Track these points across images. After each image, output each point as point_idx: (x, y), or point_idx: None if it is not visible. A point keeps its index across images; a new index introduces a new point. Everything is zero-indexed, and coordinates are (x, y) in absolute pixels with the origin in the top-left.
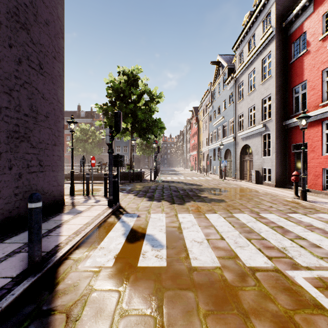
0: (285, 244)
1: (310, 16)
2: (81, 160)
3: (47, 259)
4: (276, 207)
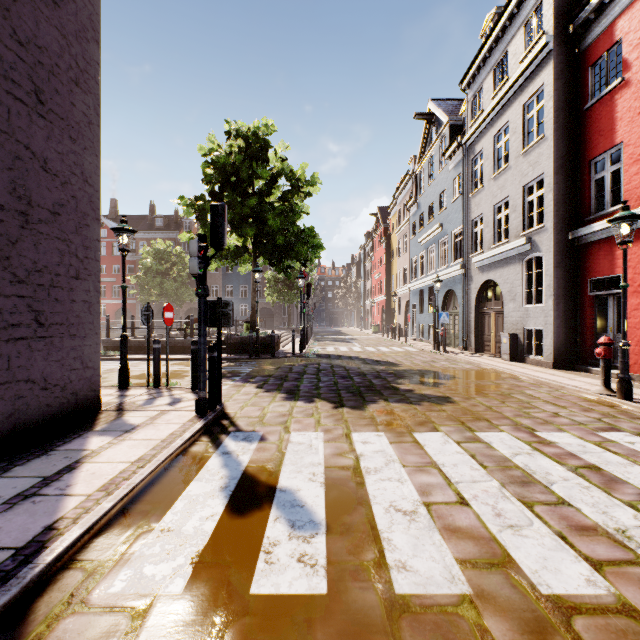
0: (620, 518)
1: (630, 6)
2: (143, 312)
3: (9, 574)
4: (568, 415)
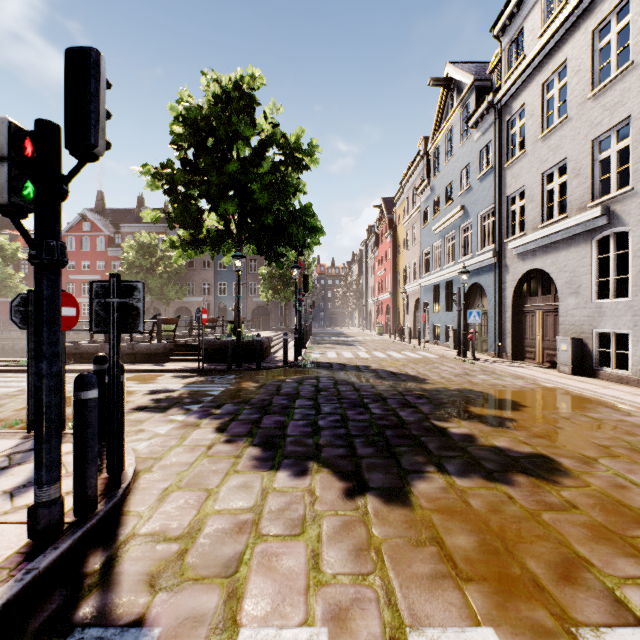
0: None
1: None
2: (17, 307)
3: None
4: None
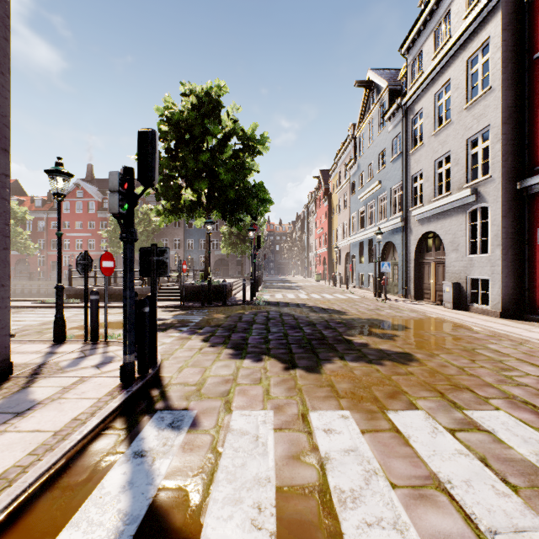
0: None
1: None
2: (79, 261)
3: None
4: None
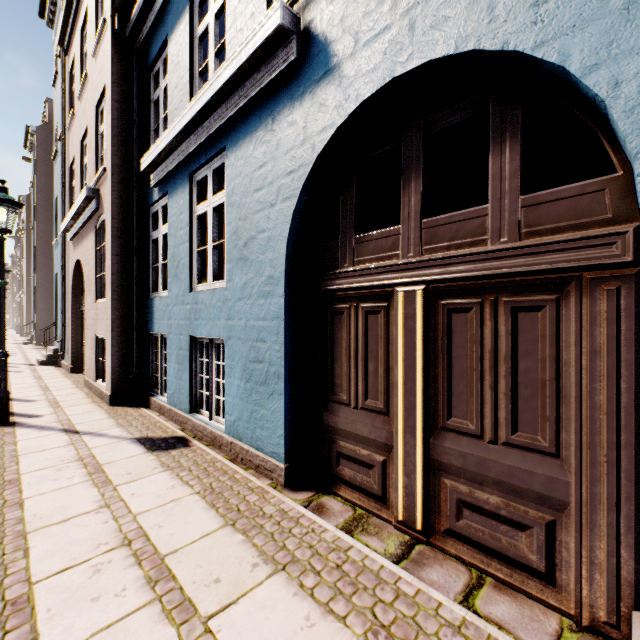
0: None
1: None
2: None
3: None
4: None
